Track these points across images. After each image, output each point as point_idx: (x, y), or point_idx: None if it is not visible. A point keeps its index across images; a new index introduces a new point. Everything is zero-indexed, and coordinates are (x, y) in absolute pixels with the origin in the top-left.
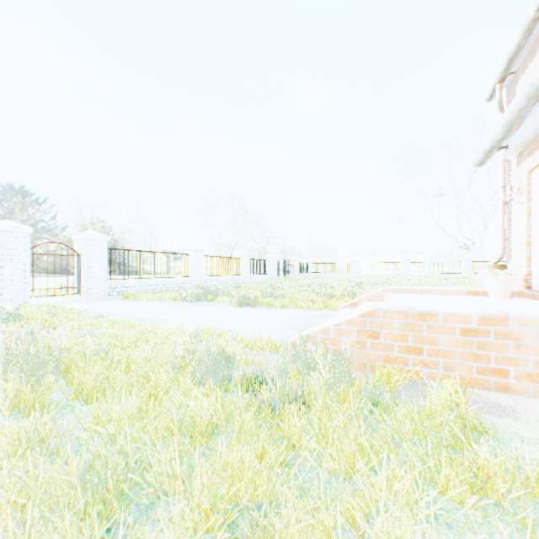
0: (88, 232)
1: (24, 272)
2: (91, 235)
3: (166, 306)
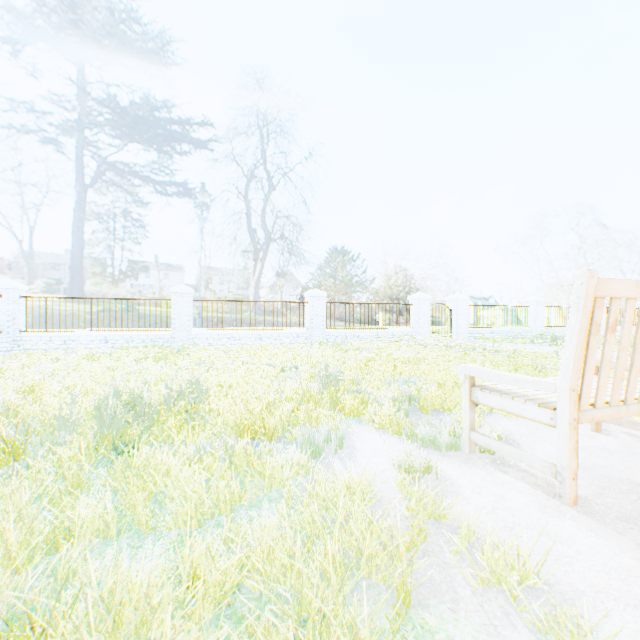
0: (456, 295)
1: (427, 322)
2: (458, 297)
3: (523, 346)
